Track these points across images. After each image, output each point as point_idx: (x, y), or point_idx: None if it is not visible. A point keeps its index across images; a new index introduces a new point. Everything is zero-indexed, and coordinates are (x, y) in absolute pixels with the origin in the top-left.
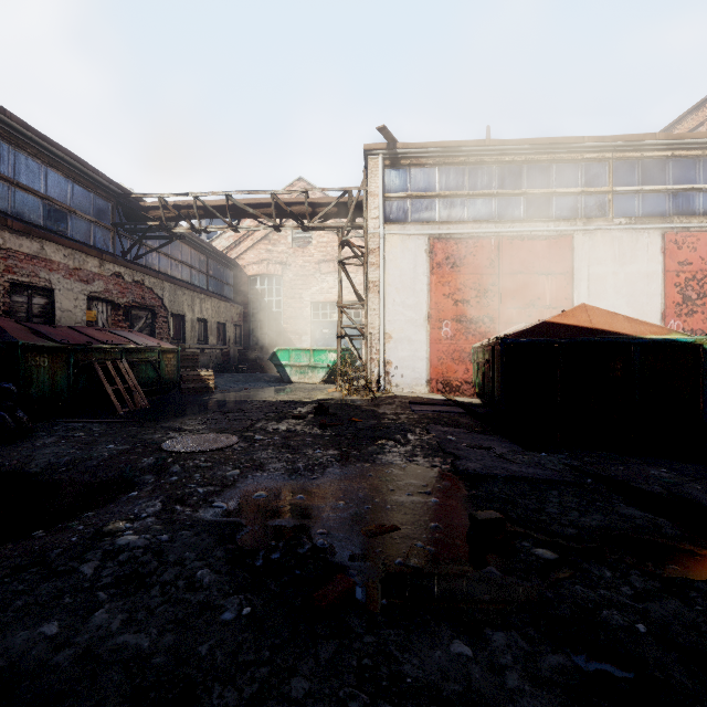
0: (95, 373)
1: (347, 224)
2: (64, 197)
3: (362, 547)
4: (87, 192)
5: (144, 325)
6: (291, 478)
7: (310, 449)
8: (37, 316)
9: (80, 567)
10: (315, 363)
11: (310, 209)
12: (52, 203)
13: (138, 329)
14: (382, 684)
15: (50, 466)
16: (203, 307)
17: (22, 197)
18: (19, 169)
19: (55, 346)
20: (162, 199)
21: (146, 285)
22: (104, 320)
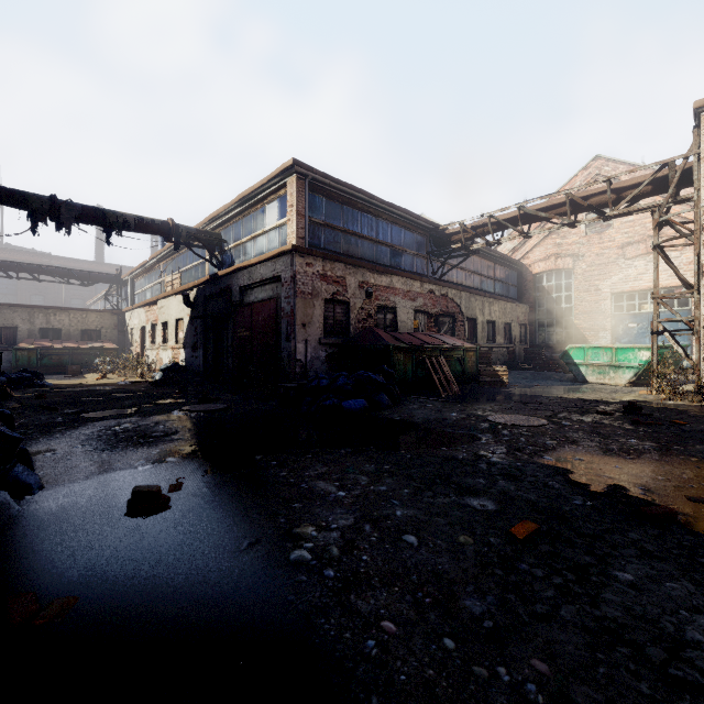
0: (425, 366)
1: (666, 201)
2: (400, 242)
3: (685, 505)
4: (412, 234)
5: (447, 329)
6: (605, 454)
7: (623, 438)
8: (388, 327)
9: (477, 464)
10: (618, 363)
11: (613, 196)
12: (394, 248)
13: (443, 332)
14: (698, 554)
15: (425, 420)
16: (491, 310)
17: (380, 249)
18: (379, 231)
19: (406, 347)
20: (462, 224)
21: (448, 297)
22: (422, 327)
